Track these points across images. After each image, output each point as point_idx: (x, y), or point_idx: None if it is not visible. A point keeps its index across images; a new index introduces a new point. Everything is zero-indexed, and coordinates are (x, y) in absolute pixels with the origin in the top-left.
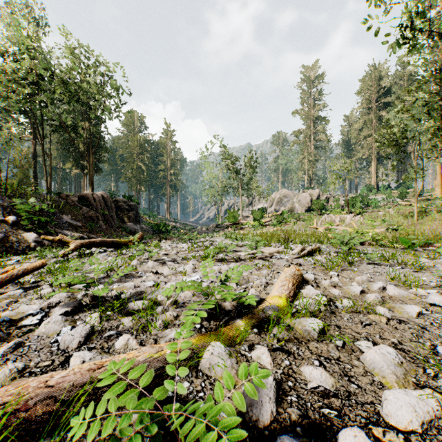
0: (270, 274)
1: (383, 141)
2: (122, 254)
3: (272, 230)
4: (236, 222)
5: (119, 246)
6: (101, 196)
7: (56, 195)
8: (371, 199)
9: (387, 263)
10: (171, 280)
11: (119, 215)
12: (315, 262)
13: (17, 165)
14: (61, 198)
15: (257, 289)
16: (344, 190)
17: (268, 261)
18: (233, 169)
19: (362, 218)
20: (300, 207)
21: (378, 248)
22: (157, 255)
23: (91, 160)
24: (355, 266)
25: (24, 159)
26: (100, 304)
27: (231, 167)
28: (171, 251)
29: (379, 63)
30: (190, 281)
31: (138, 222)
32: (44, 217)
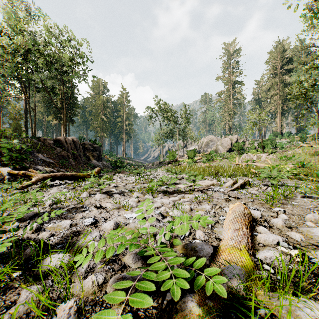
0: (212, 209)
1: (294, 94)
2: (78, 186)
3: (203, 166)
4: (174, 160)
5: (78, 179)
6: (71, 140)
7: (36, 138)
8: (277, 142)
9: (318, 196)
10: (113, 215)
11: (86, 155)
12: (250, 194)
13: (12, 117)
14: (40, 141)
15: (204, 230)
16: (260, 134)
17: (208, 194)
18: (172, 120)
19: (275, 156)
20: (222, 148)
21: (299, 181)
22: (108, 187)
23: (65, 113)
24: (290, 199)
25: (17, 113)
26: (5, 262)
27: (171, 118)
28: (121, 183)
29: (283, 39)
30: (121, 236)
31: (100, 159)
32: (19, 155)
